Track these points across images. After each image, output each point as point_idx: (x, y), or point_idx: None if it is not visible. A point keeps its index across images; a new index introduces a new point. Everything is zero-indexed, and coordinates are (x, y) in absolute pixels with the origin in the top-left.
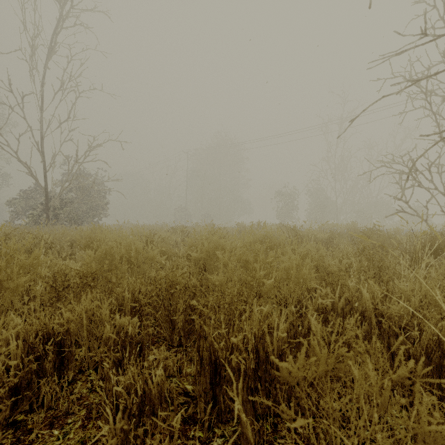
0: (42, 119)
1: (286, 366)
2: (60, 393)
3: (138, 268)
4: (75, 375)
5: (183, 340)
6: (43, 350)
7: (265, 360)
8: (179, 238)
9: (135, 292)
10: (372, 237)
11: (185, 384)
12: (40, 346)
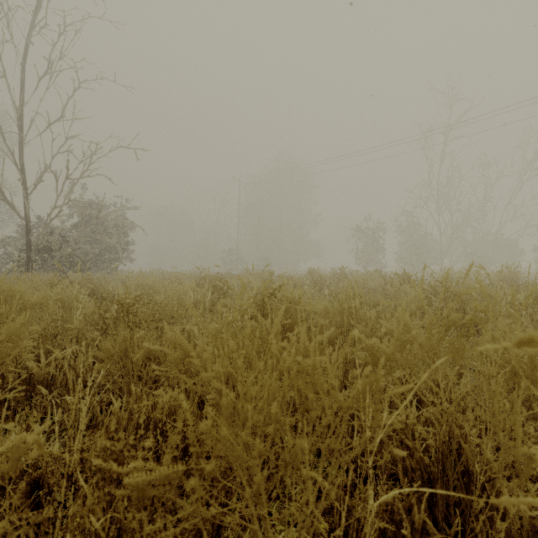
0: (18, 115)
1: None
2: None
3: None
4: None
5: None
6: None
7: None
8: (208, 298)
9: None
10: None
11: None
12: None
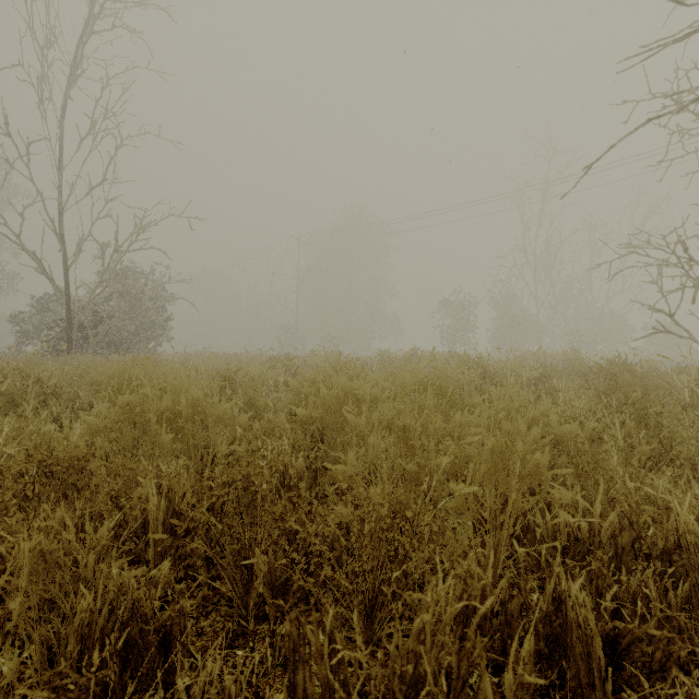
0: (60, 181)
1: None
2: None
3: (195, 437)
4: None
5: (269, 609)
6: None
7: None
8: (282, 377)
9: (174, 495)
10: (621, 376)
11: None
12: None
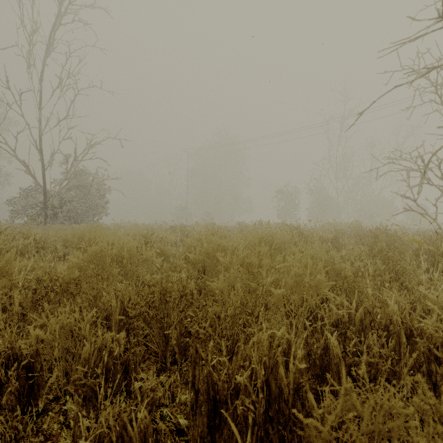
0: (40, 116)
1: (314, 424)
2: (23, 432)
3: (132, 270)
4: (48, 403)
5: (177, 357)
6: (5, 377)
7: (278, 396)
8: (178, 238)
9: (124, 300)
10: (381, 237)
11: (178, 417)
12: (2, 372)
